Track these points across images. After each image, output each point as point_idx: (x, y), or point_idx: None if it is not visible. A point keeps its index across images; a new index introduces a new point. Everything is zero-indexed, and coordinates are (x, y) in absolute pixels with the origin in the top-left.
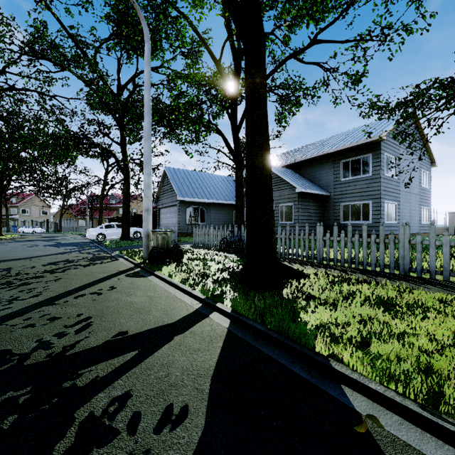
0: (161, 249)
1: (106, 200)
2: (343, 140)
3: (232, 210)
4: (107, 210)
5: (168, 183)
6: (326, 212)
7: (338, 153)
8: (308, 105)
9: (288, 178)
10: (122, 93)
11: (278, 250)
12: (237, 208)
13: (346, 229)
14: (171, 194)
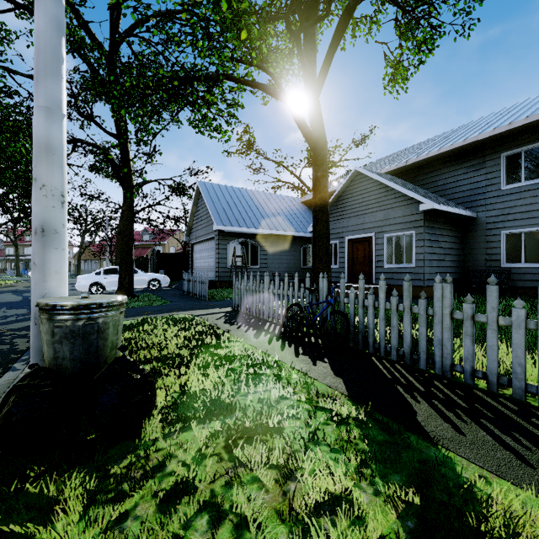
0: (66, 376)
1: (138, 236)
2: (498, 120)
3: (299, 245)
4: (139, 248)
5: (203, 206)
6: (469, 248)
7: (496, 140)
8: (455, 38)
9: (403, 187)
10: (118, 49)
11: (487, 367)
12: (317, 239)
13: (514, 277)
14: (207, 222)
